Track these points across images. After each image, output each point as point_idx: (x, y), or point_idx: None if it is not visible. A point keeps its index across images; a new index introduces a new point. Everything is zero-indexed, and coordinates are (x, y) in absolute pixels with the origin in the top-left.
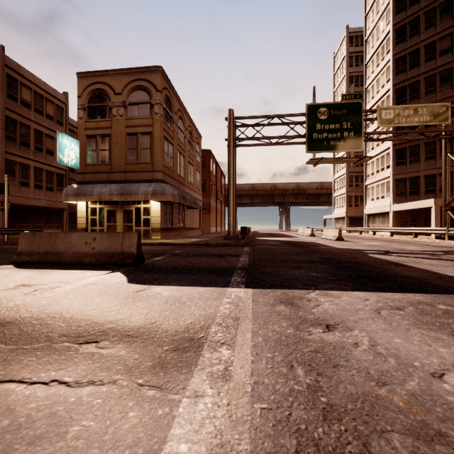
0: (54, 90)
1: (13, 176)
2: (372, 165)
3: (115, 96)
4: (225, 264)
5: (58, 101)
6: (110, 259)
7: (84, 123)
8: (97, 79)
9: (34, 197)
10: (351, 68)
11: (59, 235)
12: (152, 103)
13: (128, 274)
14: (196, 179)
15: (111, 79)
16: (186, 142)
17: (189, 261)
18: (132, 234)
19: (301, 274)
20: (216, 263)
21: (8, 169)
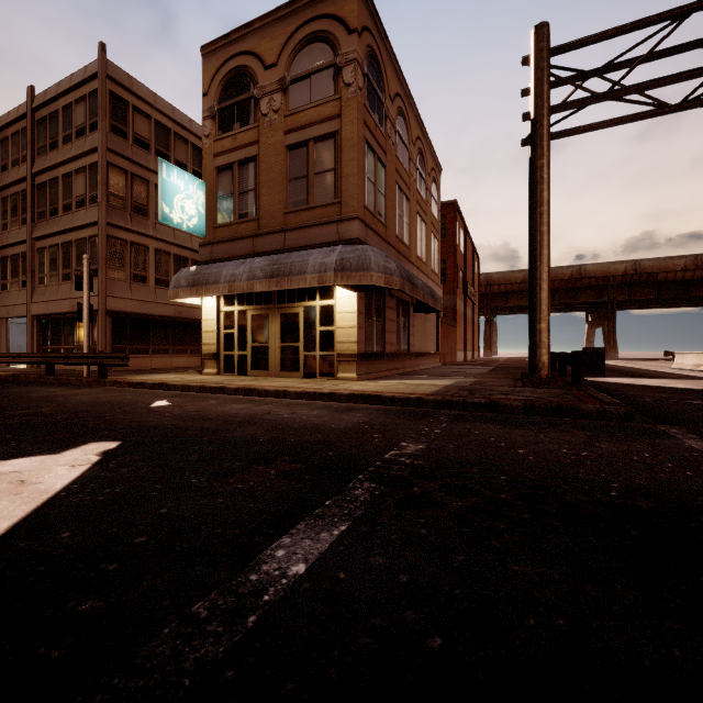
0: (188, 119)
1: (121, 265)
2: None
3: (266, 72)
4: None
5: (195, 138)
6: None
7: (212, 145)
8: (234, 48)
9: (154, 300)
10: None
11: None
12: (338, 64)
13: None
14: (432, 252)
15: (258, 40)
16: (413, 172)
17: None
18: None
19: None
20: None
21: (113, 254)
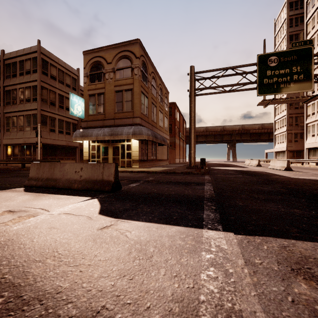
0: (70, 67)
1: (46, 125)
2: (313, 106)
3: (108, 65)
4: (192, 194)
5: (73, 75)
6: (92, 185)
7: (87, 86)
8: (95, 54)
9: (58, 139)
10: (291, 28)
11: (56, 165)
12: (132, 67)
13: (103, 202)
14: (165, 123)
15: (105, 53)
16: (158, 96)
17: (159, 188)
18: (110, 164)
19: (281, 210)
20: (183, 192)
21: (43, 121)
